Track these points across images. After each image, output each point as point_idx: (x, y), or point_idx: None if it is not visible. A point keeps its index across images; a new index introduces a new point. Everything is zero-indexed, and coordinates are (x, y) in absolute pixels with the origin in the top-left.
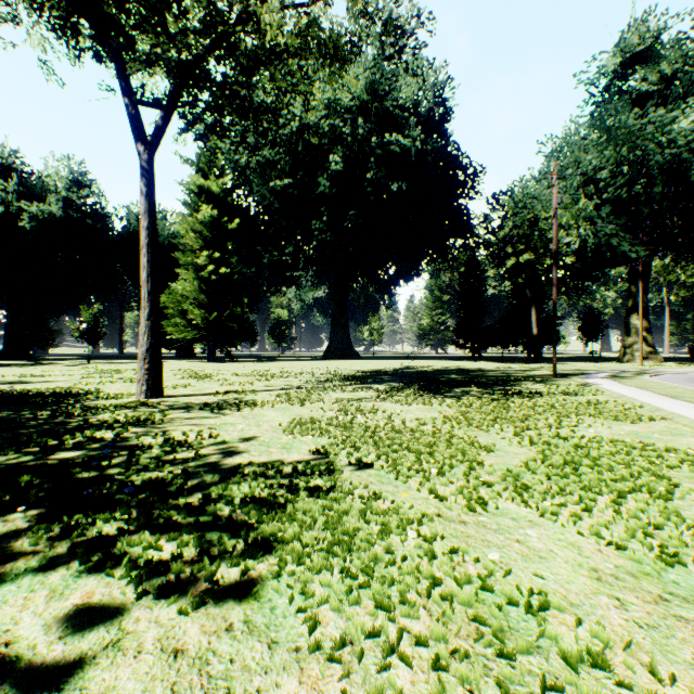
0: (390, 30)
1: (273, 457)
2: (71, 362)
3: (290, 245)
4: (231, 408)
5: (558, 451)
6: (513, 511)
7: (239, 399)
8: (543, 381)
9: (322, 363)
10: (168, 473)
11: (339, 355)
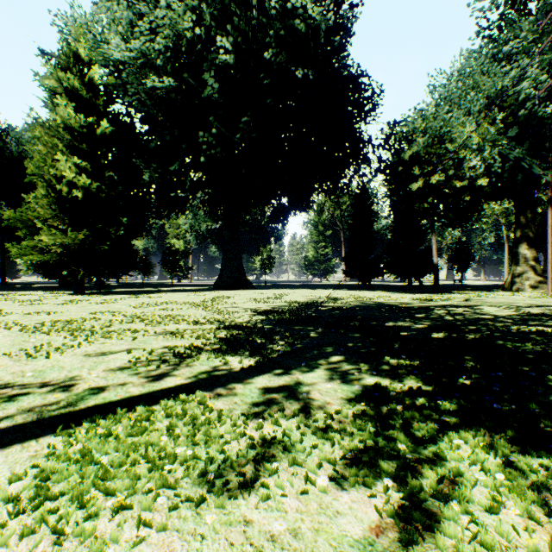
0: None
1: None
2: None
3: (175, 163)
4: None
5: None
6: None
7: None
8: None
9: (210, 295)
10: None
11: (232, 284)
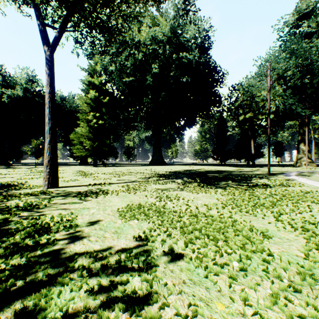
0: (182, 2)
1: (105, 243)
2: (27, 167)
3: (133, 110)
4: (92, 196)
5: None
6: None
7: (100, 189)
8: (264, 177)
9: (148, 167)
10: (11, 266)
11: (157, 163)
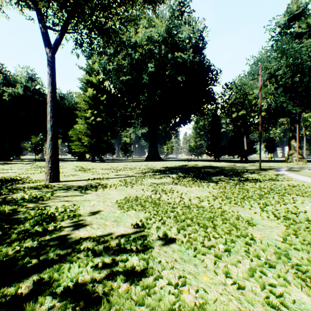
0: (177, 3)
1: (106, 230)
2: (27, 162)
3: (129, 108)
4: (92, 189)
5: (301, 226)
6: (310, 306)
7: (98, 183)
8: (255, 172)
9: (145, 163)
10: (24, 248)
11: (153, 159)
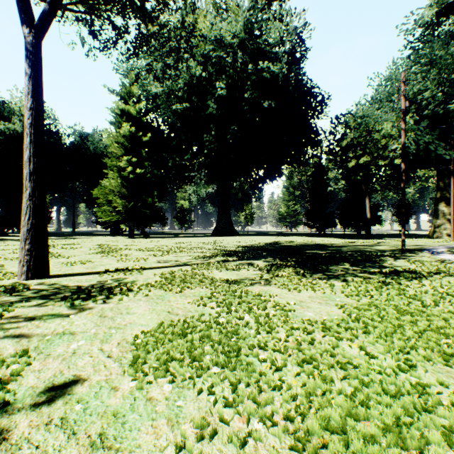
0: None
1: None
2: None
3: (188, 153)
4: (96, 298)
5: None
6: None
7: (120, 281)
8: (399, 256)
9: (211, 239)
10: None
11: (224, 232)
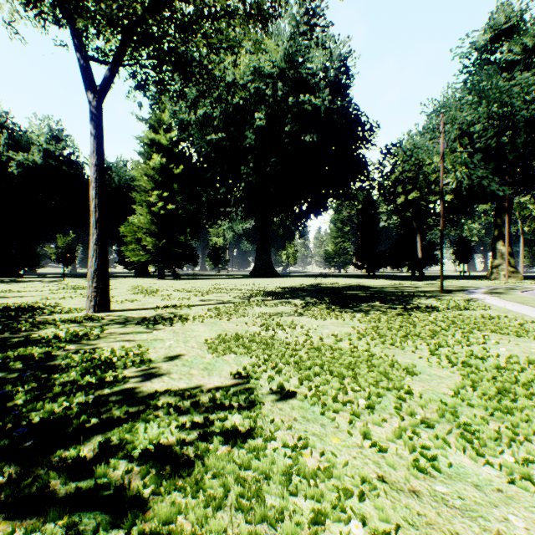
0: (304, 12)
1: (193, 381)
2: (49, 280)
3: (223, 187)
4: (165, 323)
5: (485, 376)
6: (471, 470)
7: (174, 313)
8: (433, 296)
9: (249, 281)
10: (76, 404)
11: (263, 274)
